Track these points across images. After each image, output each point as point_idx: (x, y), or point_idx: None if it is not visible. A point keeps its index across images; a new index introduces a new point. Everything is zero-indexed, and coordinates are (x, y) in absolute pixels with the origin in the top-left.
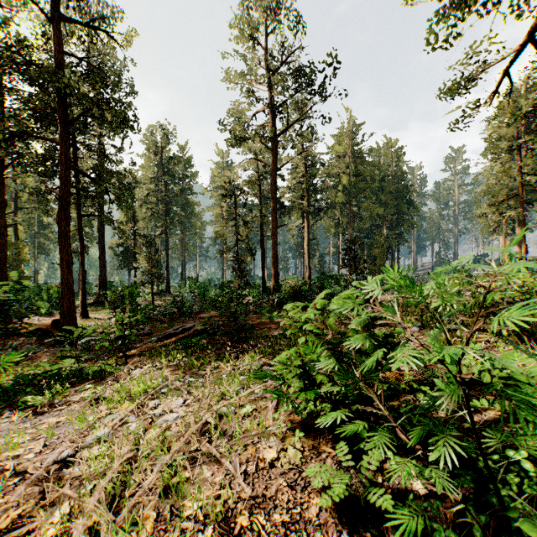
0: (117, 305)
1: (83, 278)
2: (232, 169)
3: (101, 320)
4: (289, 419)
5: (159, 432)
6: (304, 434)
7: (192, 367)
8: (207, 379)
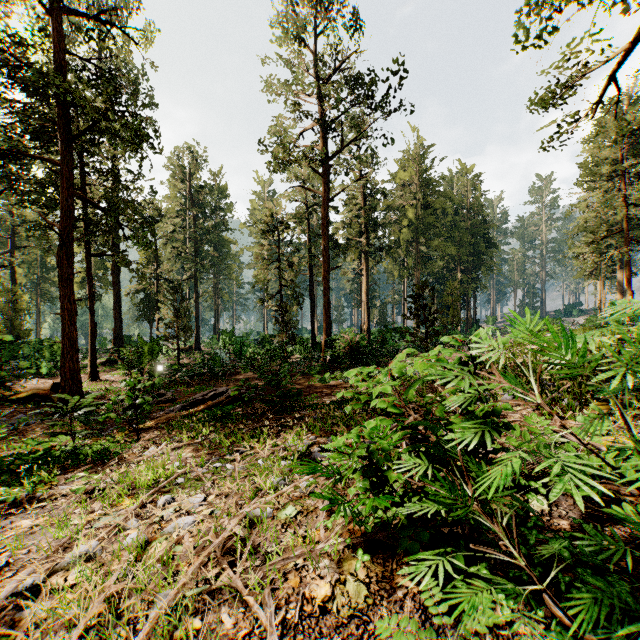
0: (134, 365)
1: (92, 332)
2: (275, 199)
3: (114, 383)
4: (347, 530)
5: (163, 549)
6: (370, 554)
7: (221, 445)
8: (236, 468)
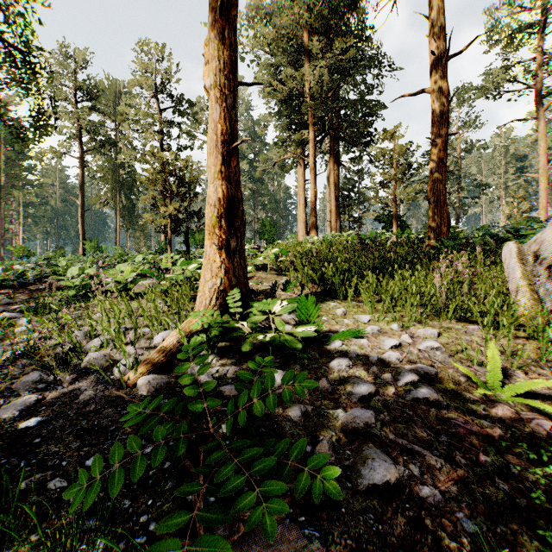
0: None
1: None
2: None
3: None
4: None
5: None
6: None
7: None
8: None
